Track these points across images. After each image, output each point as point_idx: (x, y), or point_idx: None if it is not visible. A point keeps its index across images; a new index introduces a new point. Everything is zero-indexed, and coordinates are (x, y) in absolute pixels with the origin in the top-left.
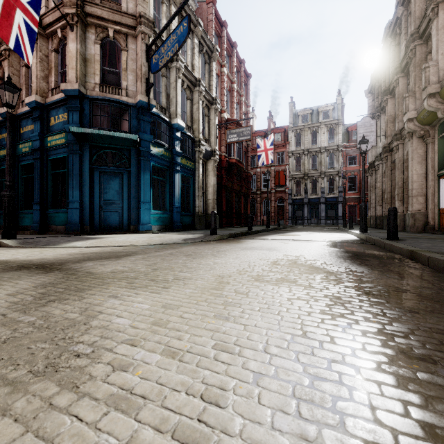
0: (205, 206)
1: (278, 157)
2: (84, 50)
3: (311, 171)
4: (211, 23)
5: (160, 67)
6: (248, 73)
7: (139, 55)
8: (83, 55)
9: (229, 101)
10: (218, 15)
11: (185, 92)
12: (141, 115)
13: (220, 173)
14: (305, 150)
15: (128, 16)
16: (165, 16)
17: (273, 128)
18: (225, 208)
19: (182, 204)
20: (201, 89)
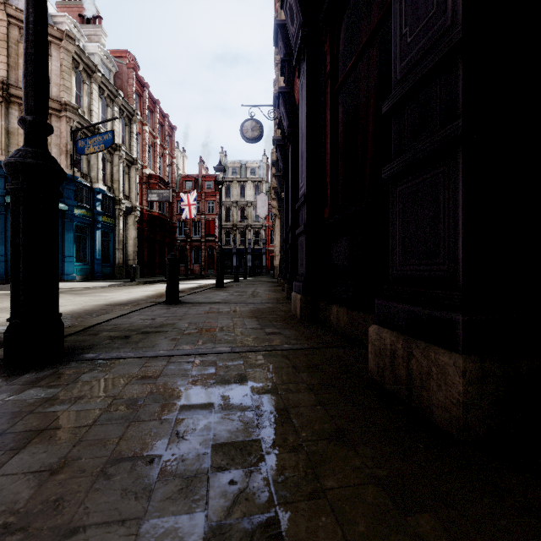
0: (126, 257)
1: (209, 205)
2: (8, 124)
3: (239, 223)
4: (132, 87)
5: (87, 154)
6: (173, 126)
7: (64, 135)
8: (7, 129)
9: (152, 155)
10: (140, 78)
11: (105, 155)
12: (66, 185)
13: (142, 225)
14: (234, 202)
15: (53, 101)
16: (86, 94)
17: (204, 175)
18: (148, 258)
19: (102, 255)
20: (122, 153)
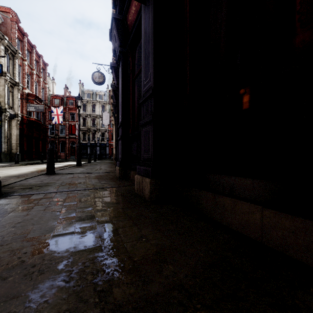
0: (10, 147)
1: (71, 115)
2: None
3: (92, 127)
4: (14, 34)
5: None
6: (45, 63)
7: None
8: None
9: (30, 81)
10: (21, 29)
11: None
12: None
13: (22, 126)
14: (88, 115)
15: None
16: None
17: (68, 96)
18: (27, 148)
19: None
20: (7, 78)
